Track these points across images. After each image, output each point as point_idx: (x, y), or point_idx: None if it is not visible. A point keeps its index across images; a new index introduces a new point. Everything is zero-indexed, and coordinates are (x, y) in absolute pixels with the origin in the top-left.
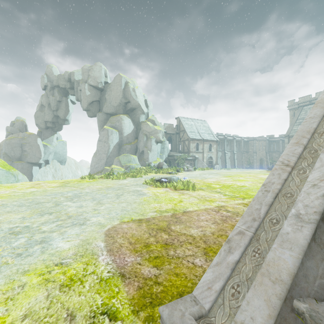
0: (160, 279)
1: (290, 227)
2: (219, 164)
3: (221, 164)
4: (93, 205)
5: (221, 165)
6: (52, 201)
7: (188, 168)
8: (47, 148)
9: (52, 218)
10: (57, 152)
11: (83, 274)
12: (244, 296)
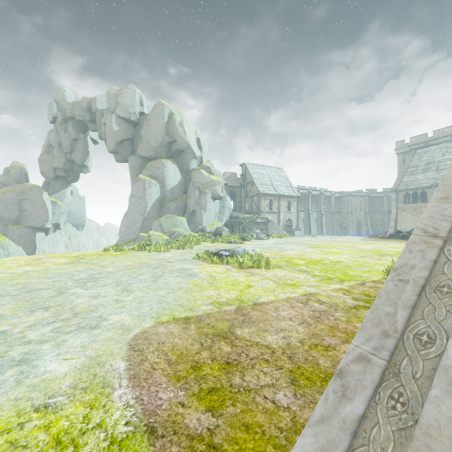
0: (218, 438)
1: None
2: (301, 229)
3: (304, 229)
4: (116, 293)
5: (304, 231)
6: (54, 287)
7: (257, 235)
8: (57, 206)
9: (48, 317)
10: (72, 212)
11: (81, 428)
12: None
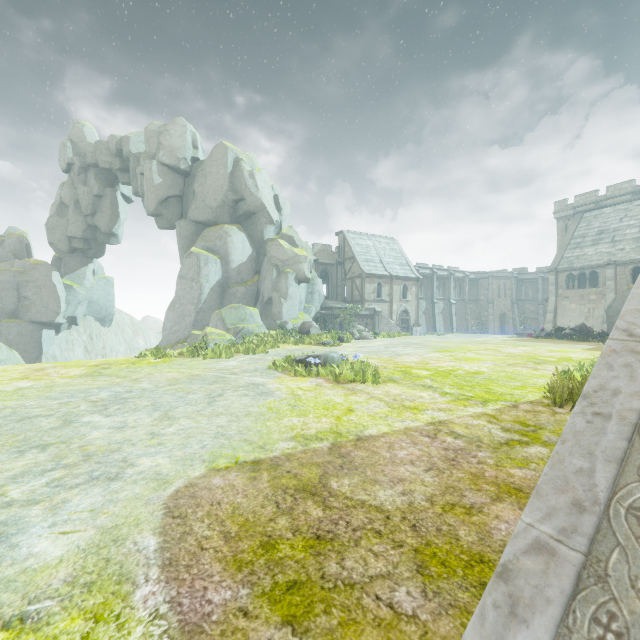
0: None
1: None
2: (422, 324)
3: (427, 324)
4: (151, 422)
5: (426, 327)
6: (59, 414)
7: (361, 334)
8: (74, 292)
9: (44, 462)
10: (95, 301)
11: None
12: None
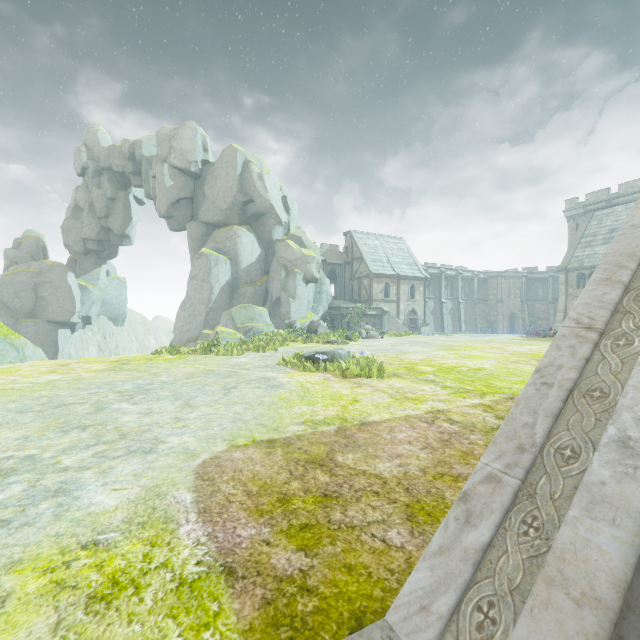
0: (313, 580)
1: (608, 469)
2: (430, 324)
3: (435, 324)
4: (174, 409)
5: (434, 327)
6: (91, 402)
7: (368, 333)
8: (88, 293)
9: (87, 439)
10: (108, 301)
11: (141, 568)
12: (507, 632)
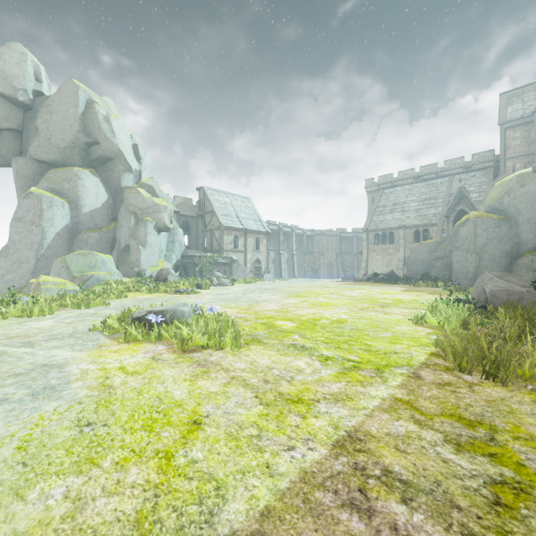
0: None
1: None
2: (271, 271)
3: (275, 271)
4: None
5: (274, 274)
6: None
7: (219, 280)
8: None
9: None
10: None
11: None
12: None
